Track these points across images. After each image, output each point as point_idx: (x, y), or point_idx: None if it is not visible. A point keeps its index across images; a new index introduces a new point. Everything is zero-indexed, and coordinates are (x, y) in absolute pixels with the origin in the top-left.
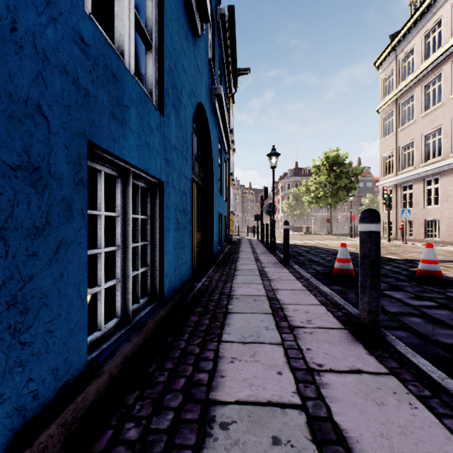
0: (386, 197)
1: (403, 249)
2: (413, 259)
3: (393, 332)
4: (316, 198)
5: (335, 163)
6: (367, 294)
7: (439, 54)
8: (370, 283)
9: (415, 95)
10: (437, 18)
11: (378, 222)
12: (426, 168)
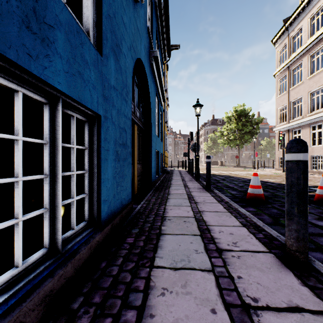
0: (281, 139)
1: None
2: None
3: (312, 254)
4: (228, 140)
5: (242, 115)
6: (295, 222)
7: (322, 31)
8: (298, 211)
9: (303, 63)
10: (320, 4)
11: (306, 151)
12: (312, 117)
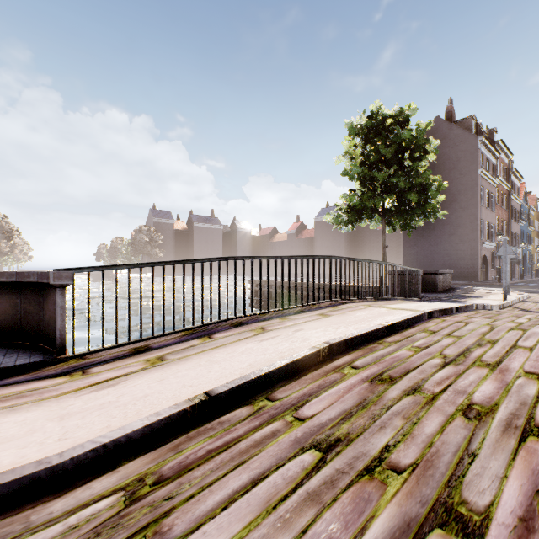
0: None
1: None
2: None
3: None
4: None
5: None
6: None
7: None
8: None
9: None
10: None
11: None
12: None
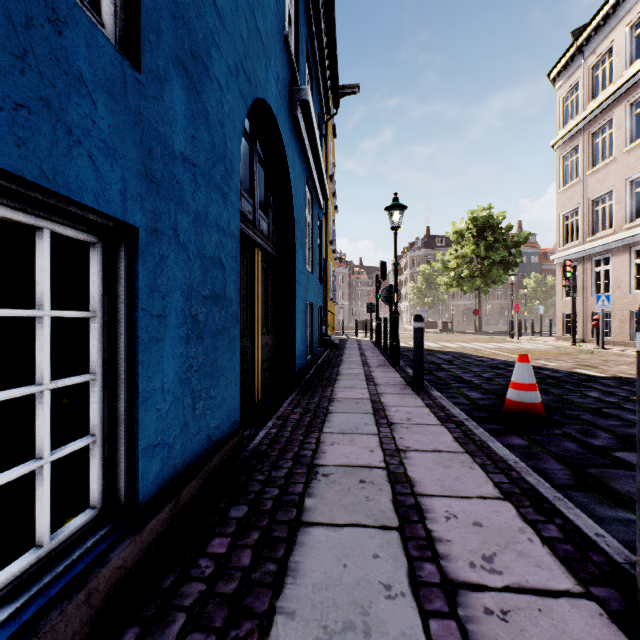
0: (569, 277)
1: (602, 358)
2: (628, 377)
3: None
4: (458, 279)
5: (486, 228)
6: None
7: None
8: None
9: (614, 118)
10: None
11: None
12: (634, 230)
